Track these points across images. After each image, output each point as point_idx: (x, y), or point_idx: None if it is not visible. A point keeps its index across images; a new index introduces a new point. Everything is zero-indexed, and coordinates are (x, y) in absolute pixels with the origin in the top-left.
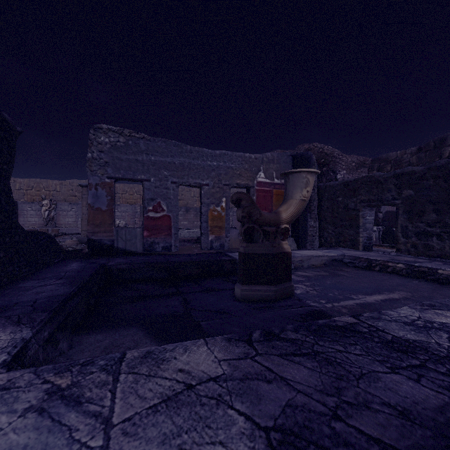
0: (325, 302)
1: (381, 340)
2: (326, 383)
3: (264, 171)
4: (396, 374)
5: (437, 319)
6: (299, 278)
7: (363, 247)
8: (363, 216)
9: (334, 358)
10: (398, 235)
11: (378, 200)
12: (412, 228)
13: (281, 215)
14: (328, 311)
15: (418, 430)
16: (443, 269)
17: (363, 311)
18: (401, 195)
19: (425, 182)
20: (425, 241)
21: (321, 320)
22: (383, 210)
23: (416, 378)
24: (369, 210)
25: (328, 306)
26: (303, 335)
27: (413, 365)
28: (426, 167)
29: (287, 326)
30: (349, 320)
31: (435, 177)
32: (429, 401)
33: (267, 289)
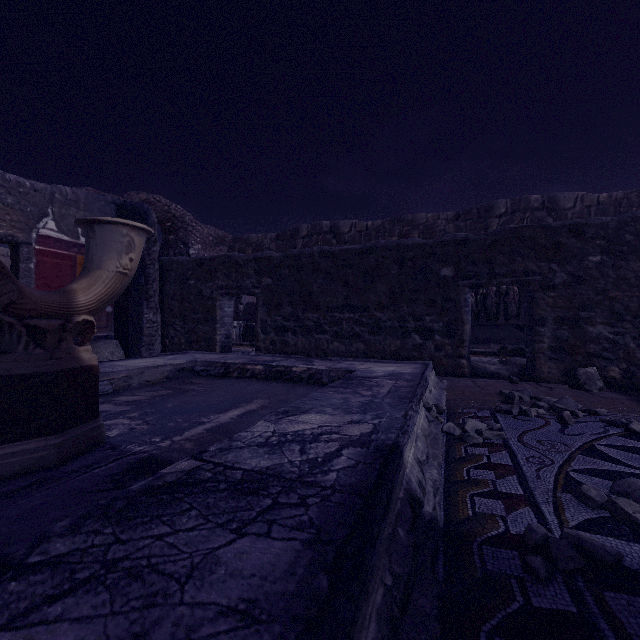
0: (161, 440)
1: (229, 485)
2: (117, 637)
3: (55, 217)
4: (244, 537)
5: (291, 428)
6: (120, 408)
7: (222, 348)
8: (222, 307)
9: (147, 559)
10: (258, 330)
11: (238, 287)
12: (271, 322)
13: (76, 297)
14: (164, 453)
15: (265, 634)
16: (297, 366)
17: (215, 438)
18: (261, 283)
19: (282, 271)
20: (282, 337)
21: (139, 482)
22: (244, 301)
23: (267, 530)
24: (228, 300)
25: (164, 445)
26: (90, 532)
27: (265, 508)
28: (283, 254)
29: (56, 526)
30: (188, 465)
31: (291, 267)
32: (280, 564)
33: (39, 445)
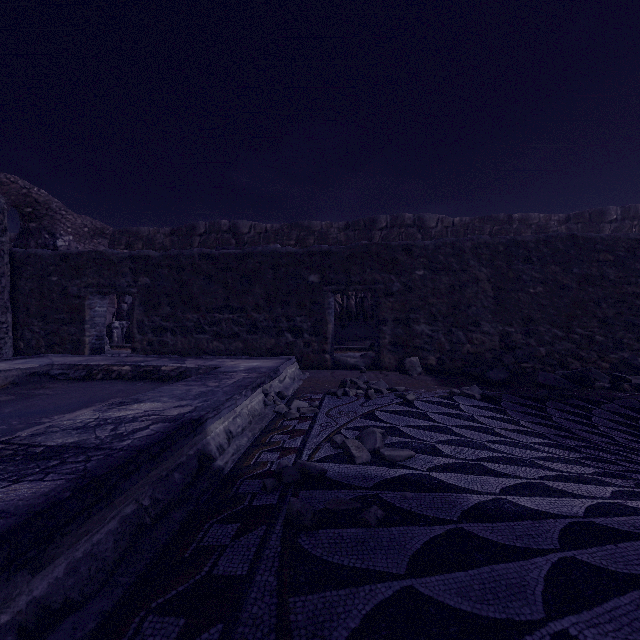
0: None
1: (26, 456)
2: None
3: None
4: (19, 483)
5: (116, 415)
6: None
7: (92, 351)
8: (92, 306)
9: None
10: (134, 331)
11: (111, 285)
12: (149, 322)
13: None
14: None
15: (3, 522)
16: (166, 365)
17: None
18: (138, 282)
19: (161, 271)
20: (161, 337)
21: None
22: (129, 300)
23: (42, 477)
24: (100, 299)
25: None
26: None
27: (50, 466)
28: (162, 254)
29: None
30: None
31: (170, 267)
32: (40, 492)
33: None
